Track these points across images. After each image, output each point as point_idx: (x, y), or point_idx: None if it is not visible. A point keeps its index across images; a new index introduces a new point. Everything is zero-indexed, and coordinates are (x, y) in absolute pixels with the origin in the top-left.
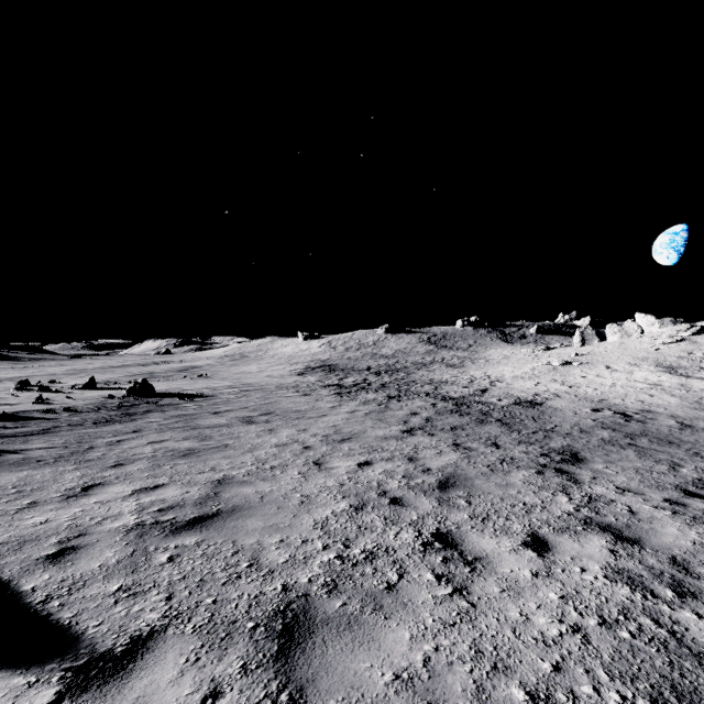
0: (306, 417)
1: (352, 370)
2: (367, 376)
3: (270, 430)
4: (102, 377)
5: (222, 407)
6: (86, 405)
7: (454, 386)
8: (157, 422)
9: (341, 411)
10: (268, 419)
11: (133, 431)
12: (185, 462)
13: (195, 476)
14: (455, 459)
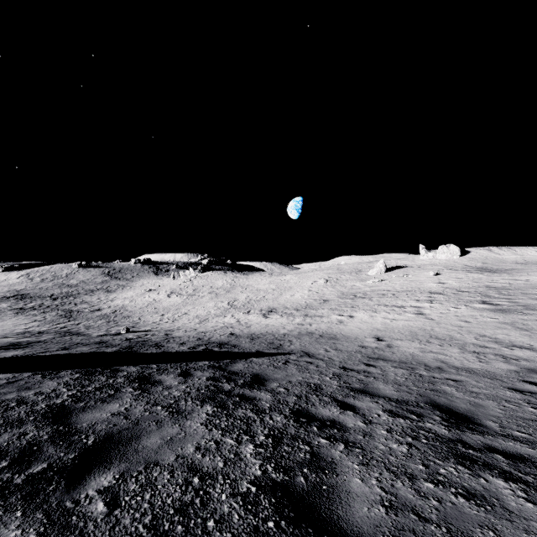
0: None
1: (39, 297)
2: (46, 301)
3: None
4: None
5: None
6: None
7: (85, 305)
8: None
9: (13, 319)
10: None
11: None
12: None
13: None
14: (37, 325)
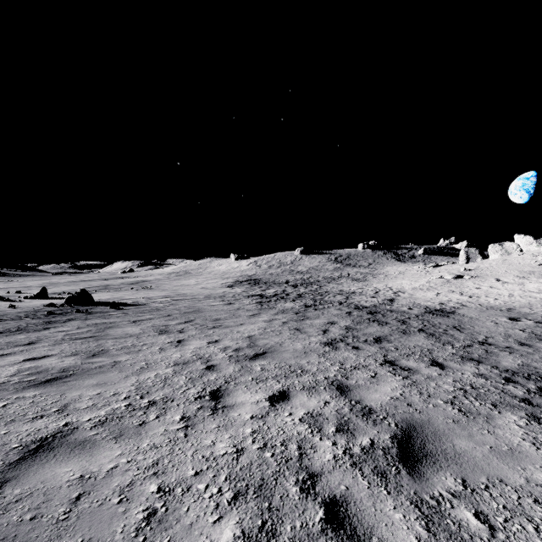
0: (223, 326)
1: (273, 283)
2: (286, 288)
3: (178, 342)
4: (64, 289)
5: (146, 315)
6: (18, 313)
7: (363, 296)
8: (66, 332)
9: (259, 320)
10: (184, 328)
11: (27, 343)
12: (35, 394)
13: (17, 428)
14: (400, 388)
